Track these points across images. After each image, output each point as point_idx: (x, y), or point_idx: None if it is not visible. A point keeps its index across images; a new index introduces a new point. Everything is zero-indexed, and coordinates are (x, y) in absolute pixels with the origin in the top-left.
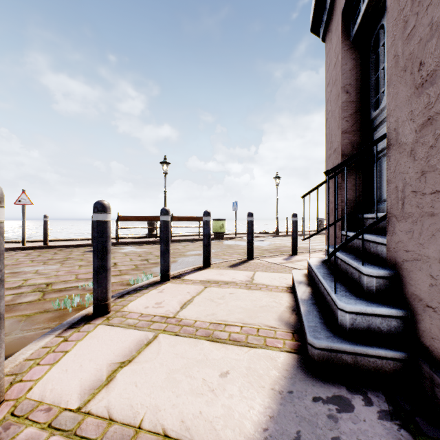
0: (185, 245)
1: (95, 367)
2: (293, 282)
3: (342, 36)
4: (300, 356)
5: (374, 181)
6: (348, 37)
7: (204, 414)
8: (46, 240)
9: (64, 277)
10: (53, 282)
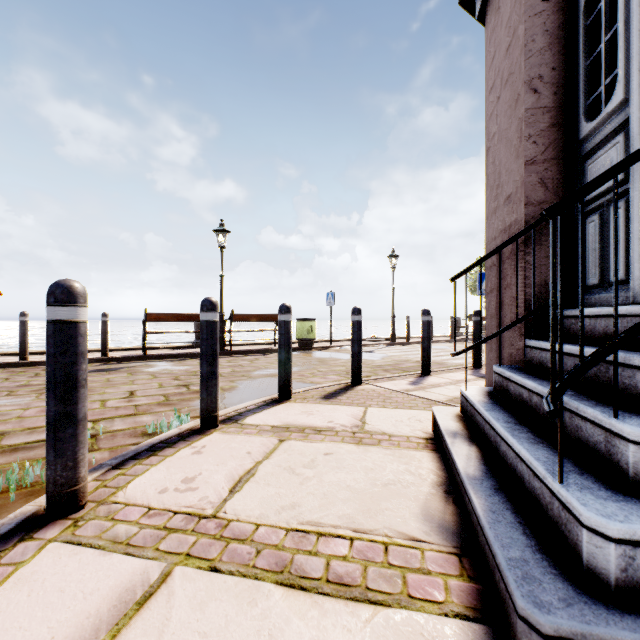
0: (252, 360)
1: None
2: (437, 431)
3: None
4: (491, 631)
5: (587, 248)
6: None
7: None
8: (24, 352)
9: (32, 420)
10: (7, 432)
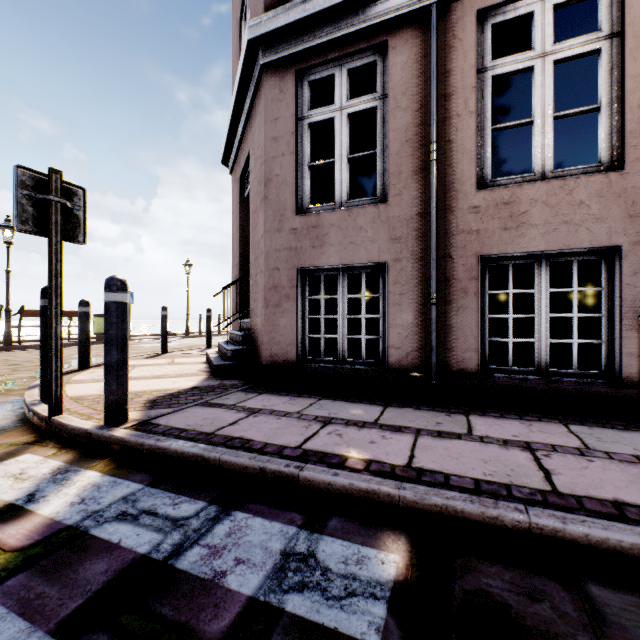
0: None
1: (96, 389)
2: (207, 357)
3: (239, 193)
4: (211, 375)
5: None
6: (244, 195)
7: (171, 386)
8: None
9: None
10: None
